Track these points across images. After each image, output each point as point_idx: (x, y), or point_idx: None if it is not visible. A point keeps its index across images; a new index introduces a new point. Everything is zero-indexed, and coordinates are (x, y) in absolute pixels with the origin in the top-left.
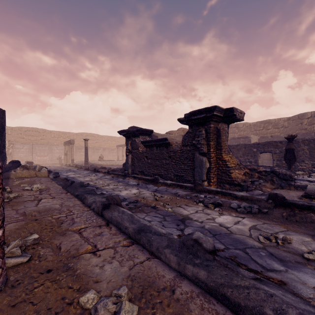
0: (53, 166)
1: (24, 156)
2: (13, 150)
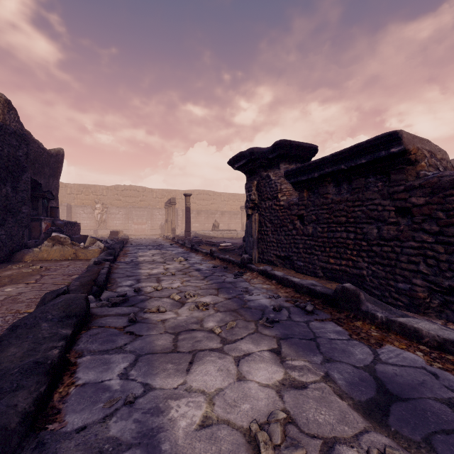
0: (148, 238)
1: (120, 224)
2: (108, 216)
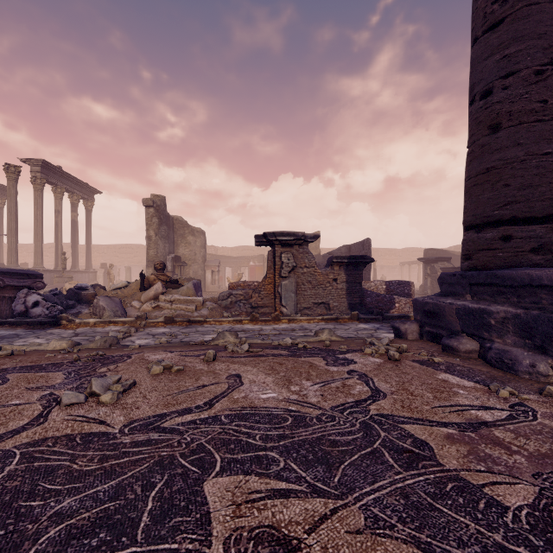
0: None
1: None
2: None
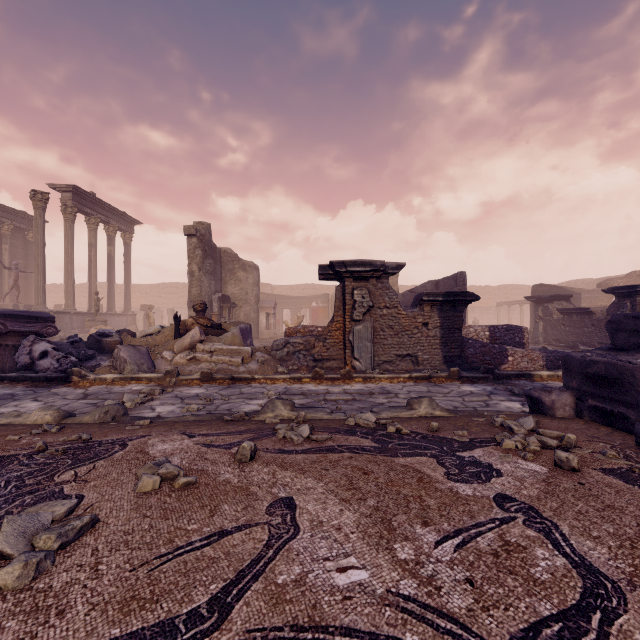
0: None
1: None
2: None
